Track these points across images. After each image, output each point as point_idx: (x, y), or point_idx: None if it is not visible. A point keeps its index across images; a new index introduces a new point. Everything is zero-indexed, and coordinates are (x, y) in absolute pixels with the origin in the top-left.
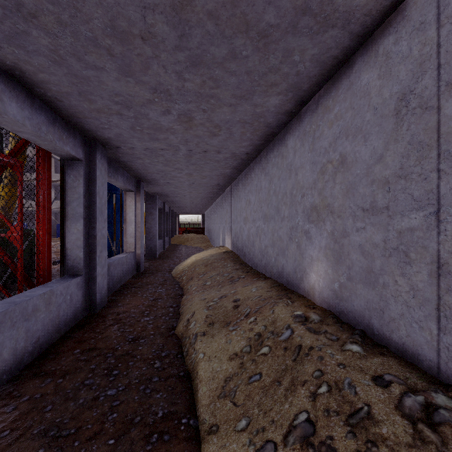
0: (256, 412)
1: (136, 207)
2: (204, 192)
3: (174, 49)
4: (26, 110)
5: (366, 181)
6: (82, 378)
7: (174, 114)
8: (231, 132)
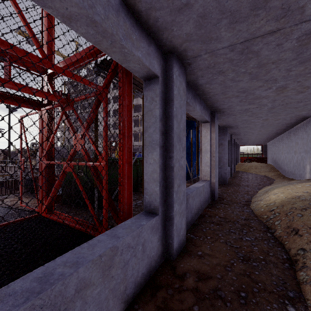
0: None
1: (211, 138)
2: (284, 117)
3: None
4: None
5: None
6: None
7: None
8: None
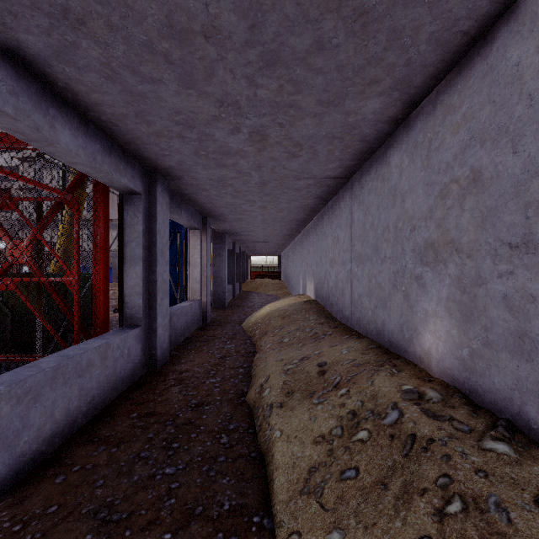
0: (353, 524)
1: (202, 248)
2: (281, 229)
3: (244, 45)
4: (80, 138)
5: (516, 205)
6: (138, 449)
7: (245, 132)
8: (315, 151)
